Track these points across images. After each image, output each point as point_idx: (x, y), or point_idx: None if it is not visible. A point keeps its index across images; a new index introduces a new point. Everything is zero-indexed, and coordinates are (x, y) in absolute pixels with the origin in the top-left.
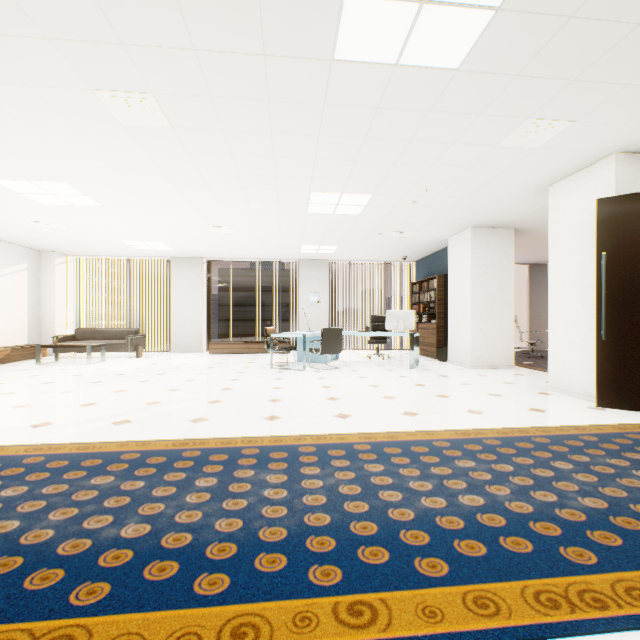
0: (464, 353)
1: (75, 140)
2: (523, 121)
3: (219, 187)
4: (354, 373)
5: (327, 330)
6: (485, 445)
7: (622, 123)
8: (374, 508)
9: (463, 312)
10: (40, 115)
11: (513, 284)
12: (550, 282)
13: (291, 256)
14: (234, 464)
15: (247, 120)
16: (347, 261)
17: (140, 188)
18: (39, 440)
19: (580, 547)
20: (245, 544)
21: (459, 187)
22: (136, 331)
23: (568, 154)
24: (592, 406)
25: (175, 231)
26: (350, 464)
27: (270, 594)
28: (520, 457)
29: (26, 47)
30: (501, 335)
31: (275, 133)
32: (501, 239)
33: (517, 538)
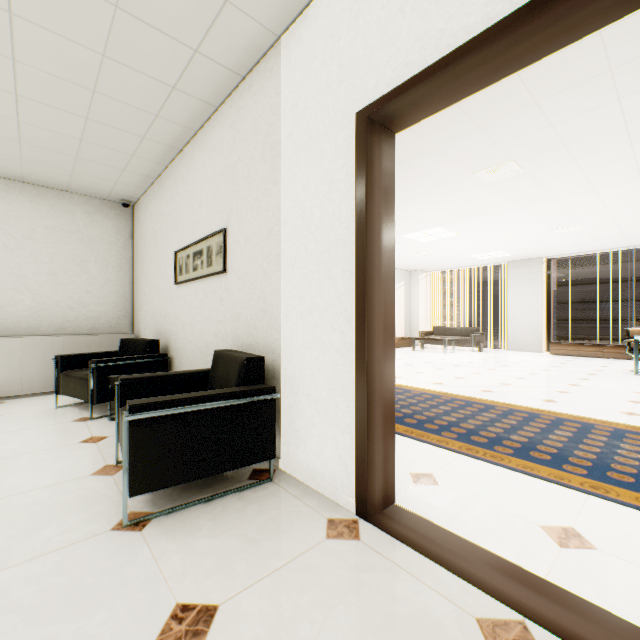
0: None
1: (453, 202)
2: None
3: (565, 197)
4: None
5: None
6: None
7: None
8: None
9: None
10: (437, 196)
11: None
12: None
13: None
14: (586, 430)
15: (599, 143)
16: None
17: (490, 217)
18: (441, 390)
19: None
20: (597, 464)
21: None
22: (476, 329)
23: None
24: None
25: (515, 240)
26: None
27: (617, 485)
28: None
29: (441, 169)
30: None
31: (634, 139)
32: None
33: None
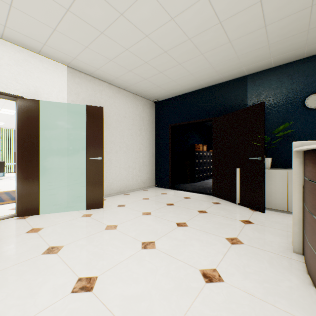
0: None
1: None
2: None
3: None
4: (11, 180)
5: None
6: None
7: None
8: None
9: None
10: None
11: None
12: None
13: None
14: None
15: None
16: (13, 129)
17: None
18: None
19: None
20: None
21: None
22: None
23: None
24: None
25: None
26: None
27: None
28: None
29: None
30: None
31: None
32: None
33: None
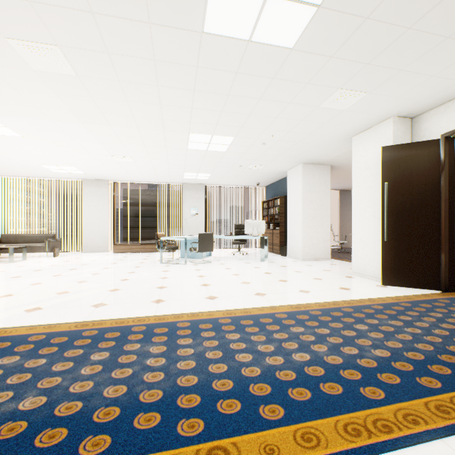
0: (298, 250)
1: None
2: (336, 90)
3: (118, 125)
4: (222, 265)
5: (202, 234)
6: (311, 315)
7: (397, 96)
8: (231, 368)
9: (297, 222)
10: None
11: (329, 203)
12: (353, 202)
13: (177, 180)
14: (125, 340)
15: (138, 74)
16: (218, 185)
17: (53, 123)
18: None
19: (373, 386)
20: (127, 407)
21: (294, 135)
22: (53, 236)
23: (364, 115)
24: (379, 285)
25: (85, 159)
26: (215, 334)
27: (144, 449)
28: (334, 323)
29: None
30: (322, 237)
31: (161, 86)
32: (322, 172)
33: (332, 383)
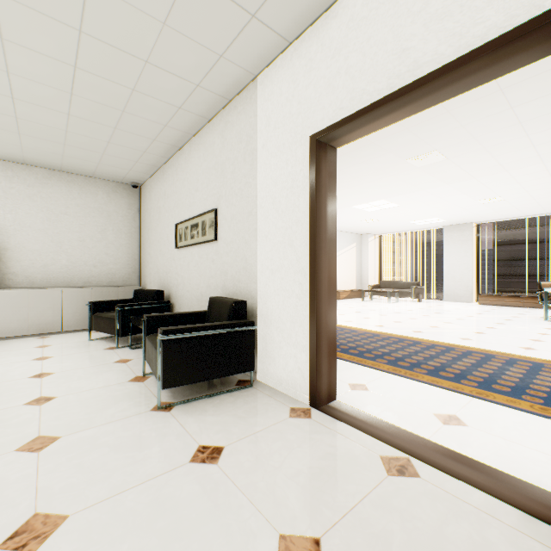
0: None
1: (392, 181)
2: None
3: (483, 176)
4: None
5: None
6: None
7: None
8: None
9: None
10: (379, 177)
11: None
12: None
13: None
14: (487, 359)
15: (502, 137)
16: None
17: (424, 191)
18: (381, 331)
19: None
20: (487, 380)
21: None
22: (416, 283)
23: None
24: None
25: (447, 209)
26: None
27: (496, 392)
28: None
29: (380, 158)
30: None
31: (530, 134)
32: None
33: None
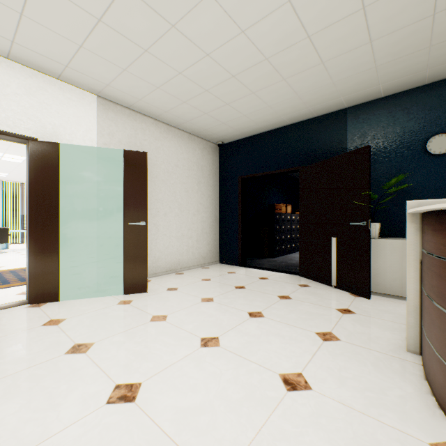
0: None
1: None
2: None
3: None
4: (18, 253)
5: None
6: None
7: None
8: (2, 279)
9: None
10: None
11: None
12: None
13: None
14: None
15: None
16: (20, 182)
17: None
18: None
19: None
20: None
21: None
22: None
23: None
24: None
25: None
26: None
27: None
28: None
29: None
30: None
31: None
32: None
33: None
